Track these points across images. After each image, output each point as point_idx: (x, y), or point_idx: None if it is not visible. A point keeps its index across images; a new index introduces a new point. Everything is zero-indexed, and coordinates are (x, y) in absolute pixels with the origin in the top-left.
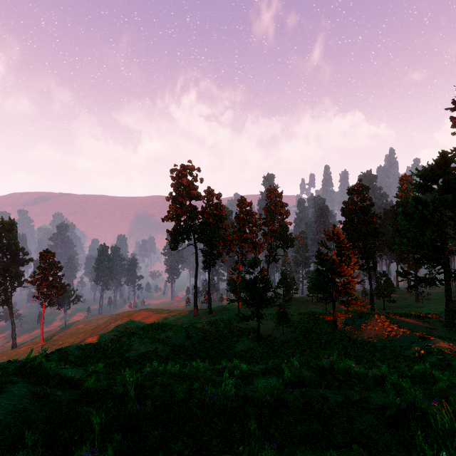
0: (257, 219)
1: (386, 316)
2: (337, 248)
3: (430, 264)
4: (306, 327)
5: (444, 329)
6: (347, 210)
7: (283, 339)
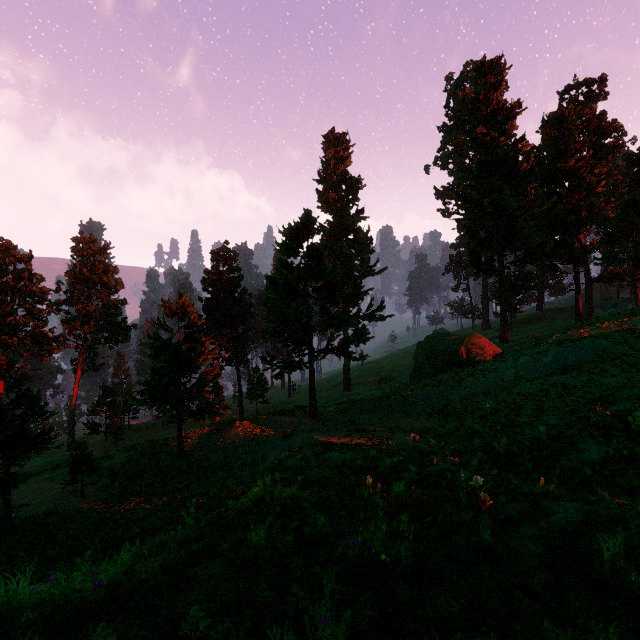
0: (47, 290)
1: (252, 421)
2: (184, 329)
3: (297, 346)
4: (134, 470)
5: (309, 420)
6: (210, 282)
7: (78, 509)
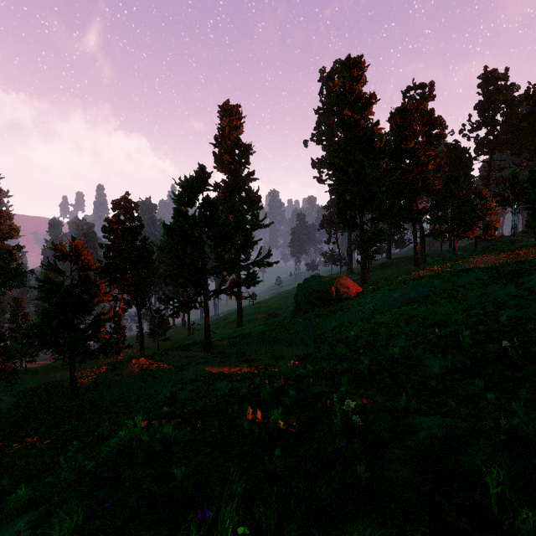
0: None
1: (150, 357)
2: (77, 272)
3: (193, 287)
4: (21, 415)
5: (204, 354)
6: (110, 230)
7: None
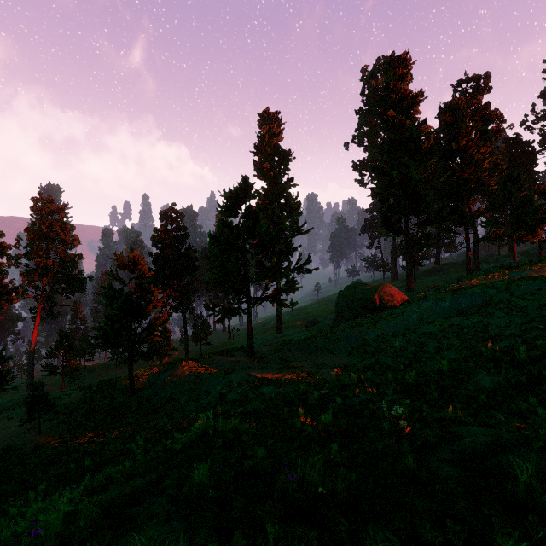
0: (7, 245)
1: (197, 360)
2: (135, 280)
3: (236, 294)
4: (88, 407)
5: (247, 359)
6: (159, 239)
7: (35, 445)
